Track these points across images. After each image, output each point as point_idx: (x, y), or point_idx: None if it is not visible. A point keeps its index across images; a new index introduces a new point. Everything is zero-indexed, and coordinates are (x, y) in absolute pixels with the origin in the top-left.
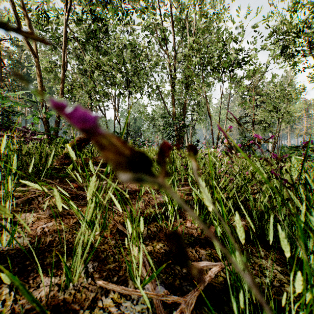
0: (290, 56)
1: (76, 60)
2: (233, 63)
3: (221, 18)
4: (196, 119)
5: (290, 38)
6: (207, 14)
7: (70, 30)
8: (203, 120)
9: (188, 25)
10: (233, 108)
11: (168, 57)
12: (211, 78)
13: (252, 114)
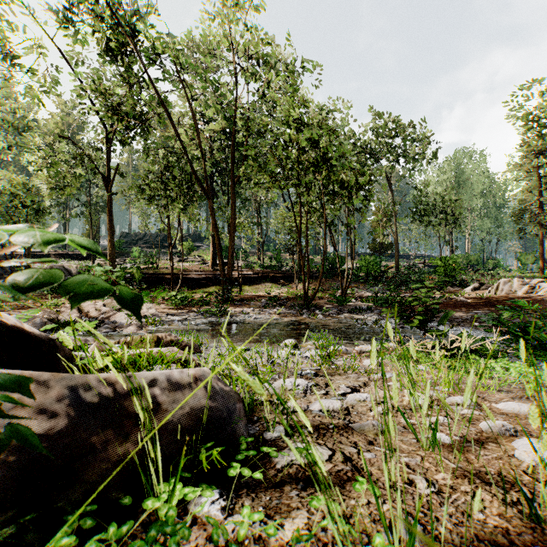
0: None
1: None
2: None
3: None
4: None
5: None
6: None
7: None
8: None
9: None
10: None
11: None
12: None
13: None
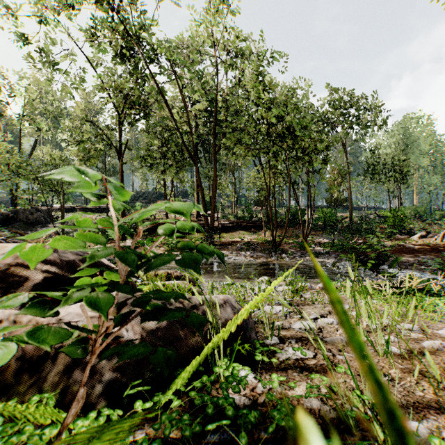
0: None
1: None
2: None
3: None
4: None
5: None
6: None
7: None
8: None
9: None
10: None
11: None
12: None
13: None
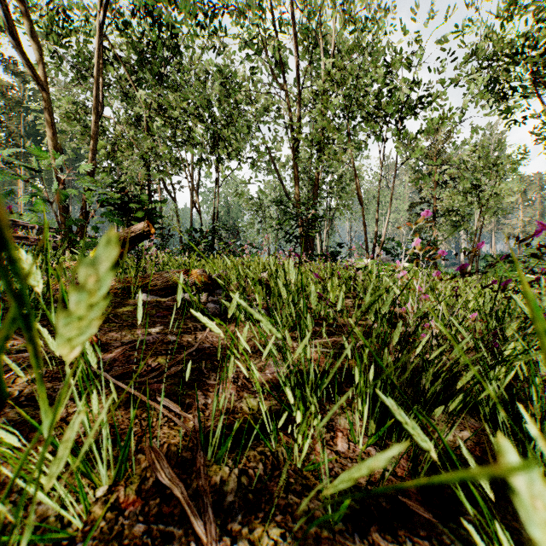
0: (501, 97)
1: (123, 101)
2: (402, 107)
3: (380, 29)
4: (336, 207)
5: (501, 65)
6: (355, 22)
7: (110, 45)
8: (349, 209)
9: (322, 40)
10: (400, 189)
11: (287, 96)
12: (363, 134)
13: (433, 198)
